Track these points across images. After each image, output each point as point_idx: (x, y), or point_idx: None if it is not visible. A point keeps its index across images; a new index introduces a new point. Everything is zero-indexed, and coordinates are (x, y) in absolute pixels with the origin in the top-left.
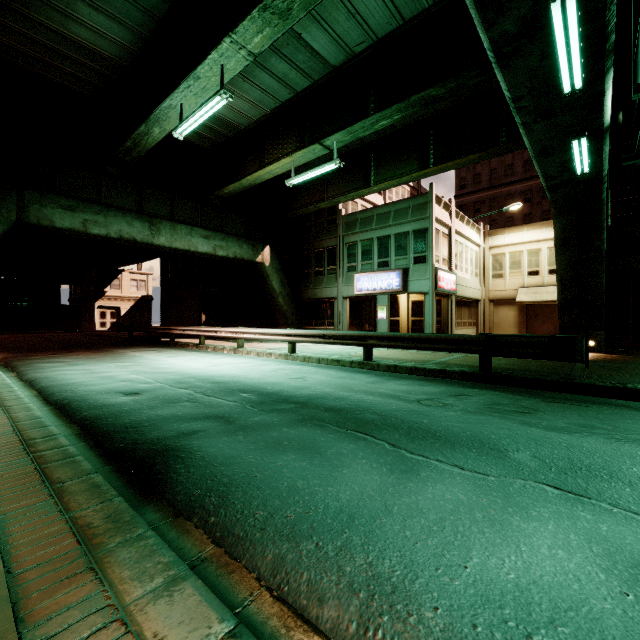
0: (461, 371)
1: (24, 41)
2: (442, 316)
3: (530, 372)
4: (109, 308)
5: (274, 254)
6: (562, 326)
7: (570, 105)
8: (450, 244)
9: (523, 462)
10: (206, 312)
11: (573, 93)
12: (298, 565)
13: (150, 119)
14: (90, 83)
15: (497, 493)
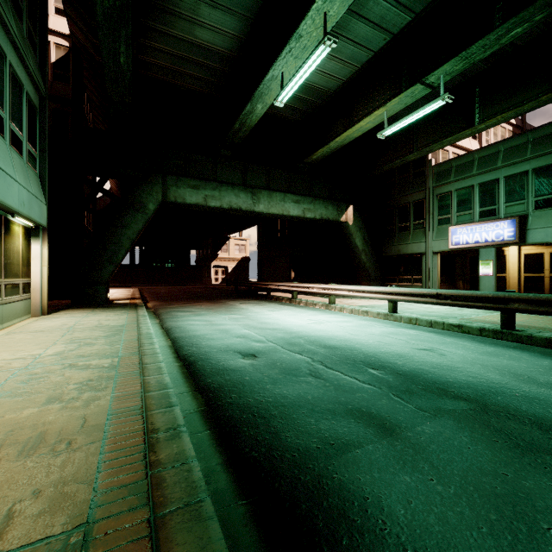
0: None
1: (166, 58)
2: None
3: None
4: (220, 267)
5: (357, 213)
6: None
7: None
8: None
9: None
10: (295, 269)
11: None
12: None
13: (254, 96)
14: (209, 82)
15: None
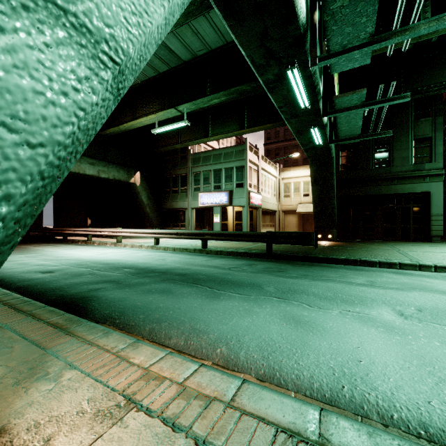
0: (256, 252)
1: None
2: (253, 221)
3: (292, 252)
4: None
5: (143, 177)
6: (316, 227)
7: (306, 113)
8: (258, 176)
9: (269, 290)
10: (91, 217)
11: (306, 108)
12: (160, 329)
13: None
14: None
15: (252, 301)
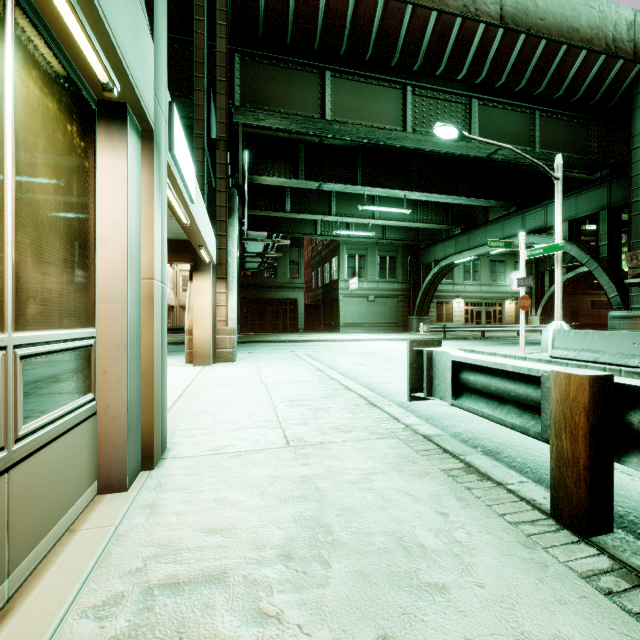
0: None
1: None
2: None
3: None
4: None
5: None
6: None
7: None
8: None
9: None
10: None
11: None
12: None
13: None
14: None
15: None
